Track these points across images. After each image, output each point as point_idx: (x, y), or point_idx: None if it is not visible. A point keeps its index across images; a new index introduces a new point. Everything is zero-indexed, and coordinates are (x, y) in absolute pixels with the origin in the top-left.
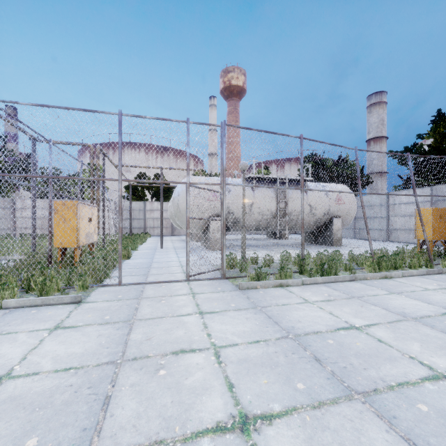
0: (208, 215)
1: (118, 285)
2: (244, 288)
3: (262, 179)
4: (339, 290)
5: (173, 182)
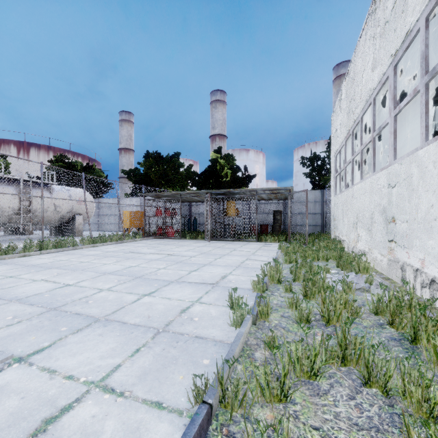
0: None
1: None
2: None
3: (2, 177)
4: (63, 253)
5: None
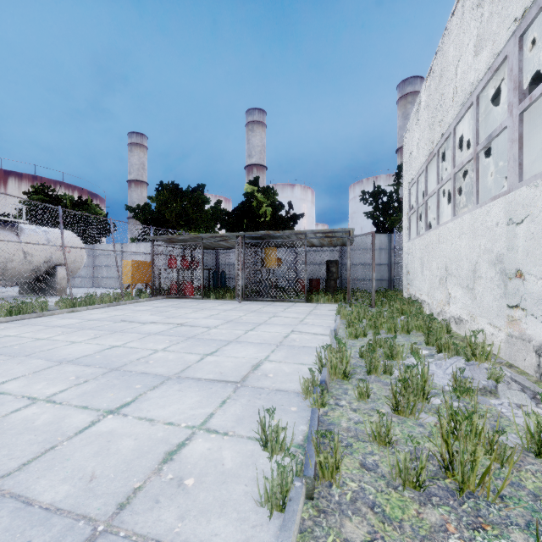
0: None
1: None
2: None
3: None
4: (19, 324)
5: None
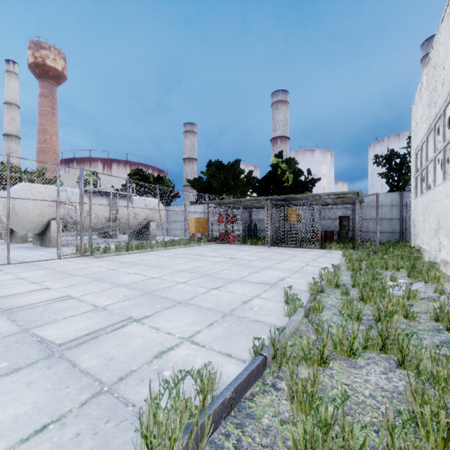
0: (49, 218)
1: (7, 264)
2: (98, 257)
3: (97, 191)
4: (144, 254)
5: (48, 200)
